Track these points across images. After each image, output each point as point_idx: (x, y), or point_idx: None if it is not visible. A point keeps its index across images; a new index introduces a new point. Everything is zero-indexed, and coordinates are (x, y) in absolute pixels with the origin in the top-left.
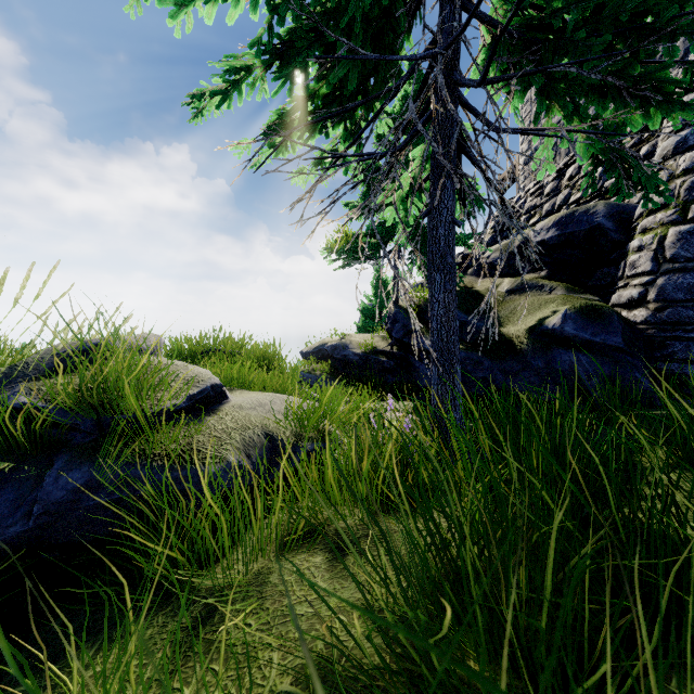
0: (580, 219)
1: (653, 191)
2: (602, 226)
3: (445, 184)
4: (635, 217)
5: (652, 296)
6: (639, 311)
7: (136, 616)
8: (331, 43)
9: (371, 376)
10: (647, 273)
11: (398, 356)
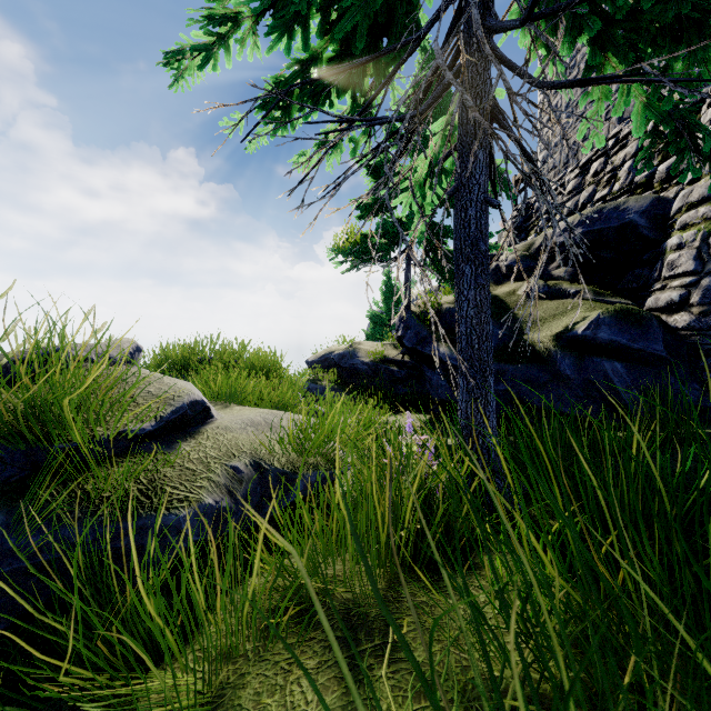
0: (609, 216)
1: None
2: (634, 223)
3: (476, 155)
4: (673, 212)
5: (696, 299)
6: (680, 316)
7: None
8: None
9: (381, 387)
10: (690, 274)
11: (410, 365)
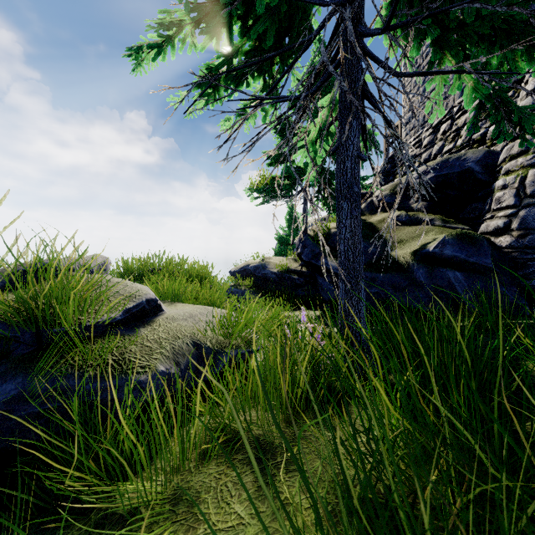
0: (453, 164)
1: (531, 131)
2: (471, 169)
3: (351, 123)
4: (499, 162)
5: (515, 225)
6: (504, 238)
7: (52, 534)
8: (251, 3)
9: (285, 290)
10: (511, 207)
11: (307, 274)
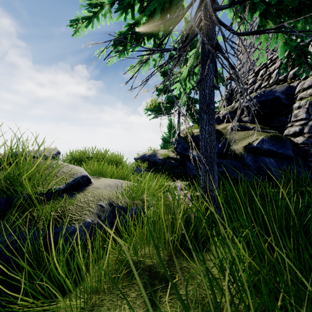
0: (268, 94)
1: None
2: (279, 97)
3: (209, 65)
4: (296, 92)
5: (306, 130)
6: (299, 138)
7: None
8: None
9: (167, 169)
10: (303, 119)
11: (180, 160)
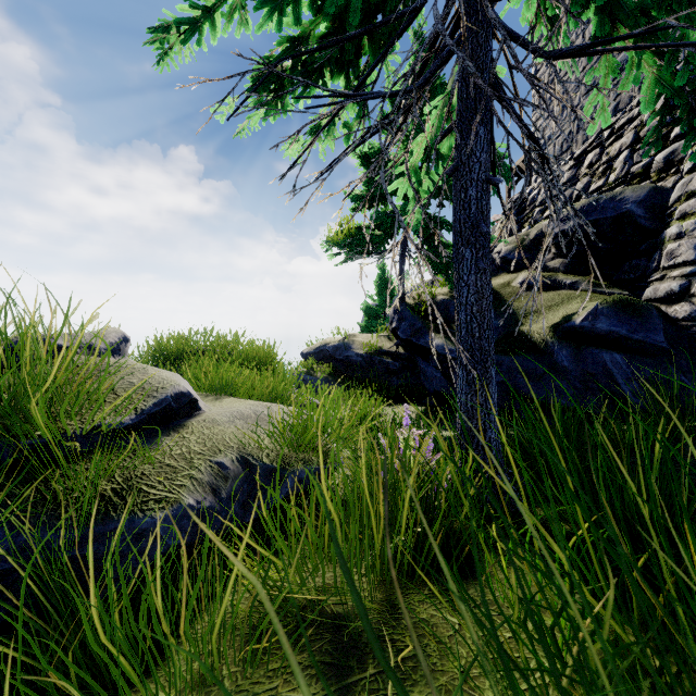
0: (606, 206)
1: None
2: (631, 213)
3: (476, 131)
4: (672, 202)
5: None
6: (681, 306)
7: None
8: None
9: (375, 379)
10: (690, 263)
11: (404, 357)
